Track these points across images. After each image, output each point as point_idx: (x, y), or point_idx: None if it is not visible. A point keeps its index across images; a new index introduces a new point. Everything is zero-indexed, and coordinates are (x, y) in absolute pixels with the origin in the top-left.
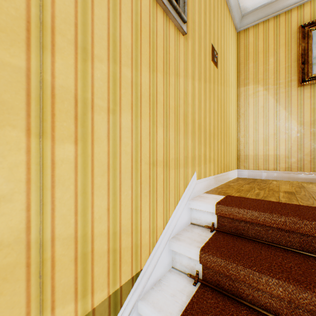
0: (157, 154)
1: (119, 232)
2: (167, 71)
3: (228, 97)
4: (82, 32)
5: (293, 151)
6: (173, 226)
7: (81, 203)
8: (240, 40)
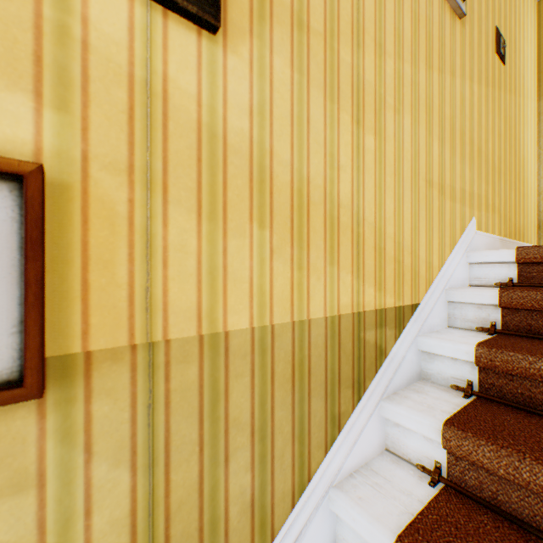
0: (432, 173)
1: (401, 245)
2: (441, 69)
3: (521, 115)
4: (378, 29)
5: None
6: (448, 275)
7: (377, 196)
8: None
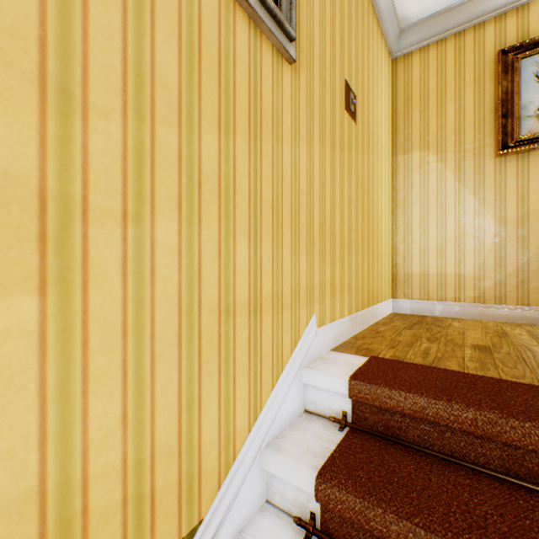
0: (235, 292)
1: (150, 459)
2: (256, 131)
3: (376, 173)
4: (59, 56)
5: (488, 269)
6: (268, 423)
7: (57, 416)
8: (397, 73)
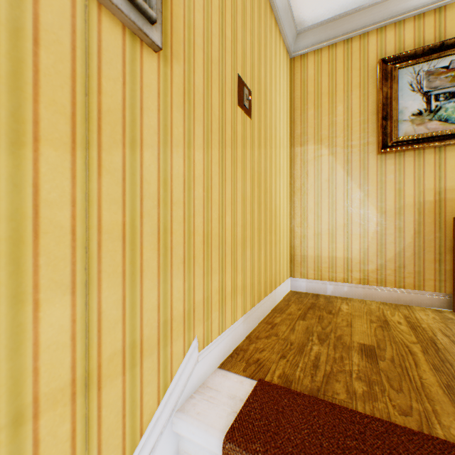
0: (39, 381)
1: None
2: (89, 138)
3: (274, 165)
4: None
5: (371, 254)
6: None
7: None
8: (295, 71)
